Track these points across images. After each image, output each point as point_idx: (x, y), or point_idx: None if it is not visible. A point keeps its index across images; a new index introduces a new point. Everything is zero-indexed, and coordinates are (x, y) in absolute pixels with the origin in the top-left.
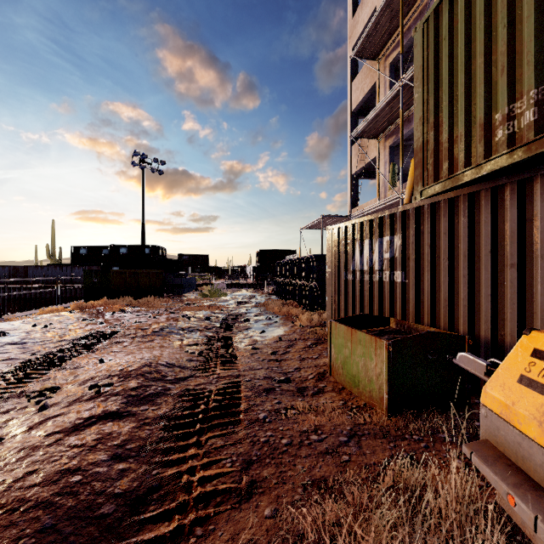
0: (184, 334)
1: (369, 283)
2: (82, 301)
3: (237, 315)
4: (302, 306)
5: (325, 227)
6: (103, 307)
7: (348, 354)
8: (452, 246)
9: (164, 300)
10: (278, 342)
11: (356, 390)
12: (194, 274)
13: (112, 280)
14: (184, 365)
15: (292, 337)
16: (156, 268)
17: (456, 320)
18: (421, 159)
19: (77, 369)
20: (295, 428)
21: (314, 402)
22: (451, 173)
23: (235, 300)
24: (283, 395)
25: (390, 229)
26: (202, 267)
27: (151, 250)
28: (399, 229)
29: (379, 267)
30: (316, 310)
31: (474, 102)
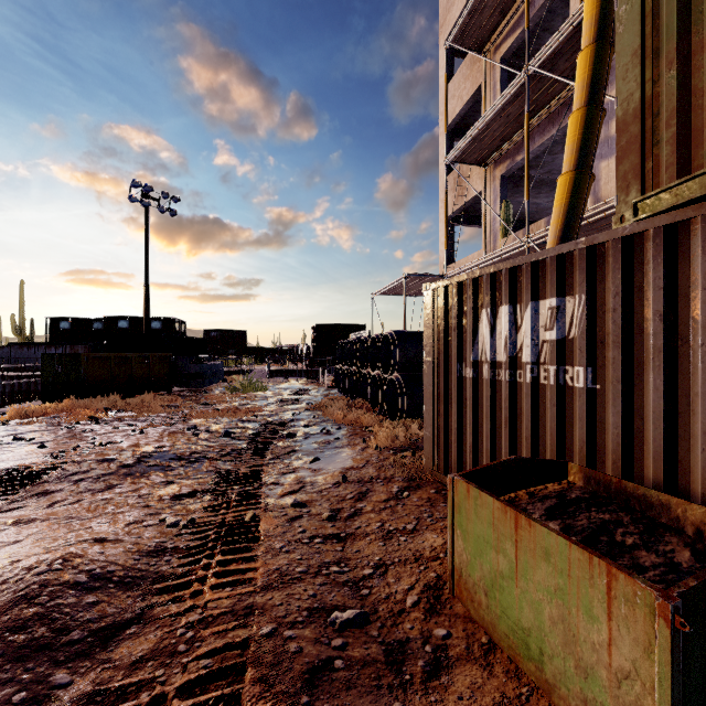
0: (178, 468)
1: (509, 386)
2: (40, 401)
3: (277, 425)
4: (376, 409)
5: (407, 292)
6: (64, 413)
7: (504, 568)
8: None
9: (169, 399)
10: (340, 485)
11: (533, 669)
12: (222, 359)
13: (86, 369)
14: (134, 575)
15: (365, 474)
16: (163, 350)
17: None
18: (637, 136)
19: None
20: None
21: None
22: None
23: (277, 397)
24: (353, 692)
25: (558, 283)
26: (238, 347)
27: (164, 323)
28: (579, 284)
29: (532, 357)
30: (400, 419)
31: None
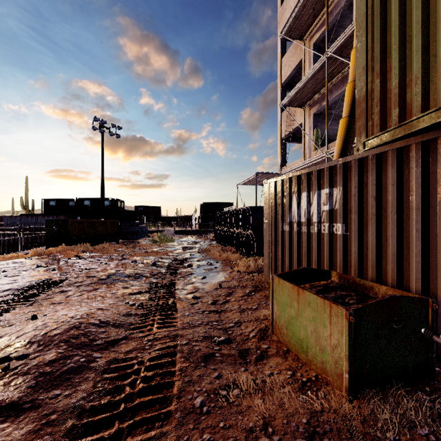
0: (129, 281)
1: (306, 234)
2: (44, 247)
3: (182, 260)
4: (239, 251)
5: (258, 183)
6: (60, 253)
7: (293, 314)
8: (402, 198)
9: (118, 246)
10: (218, 289)
11: (304, 356)
12: (146, 223)
13: (71, 228)
14: (119, 323)
15: (231, 284)
16: (113, 217)
17: (407, 277)
18: (364, 109)
19: (5, 328)
20: (239, 424)
21: (258, 373)
22: (403, 120)
23: (180, 246)
24: (224, 364)
25: (329, 181)
26: (155, 216)
27: (111, 202)
28: (339, 182)
29: (317, 219)
30: (252, 256)
31: (434, 39)
